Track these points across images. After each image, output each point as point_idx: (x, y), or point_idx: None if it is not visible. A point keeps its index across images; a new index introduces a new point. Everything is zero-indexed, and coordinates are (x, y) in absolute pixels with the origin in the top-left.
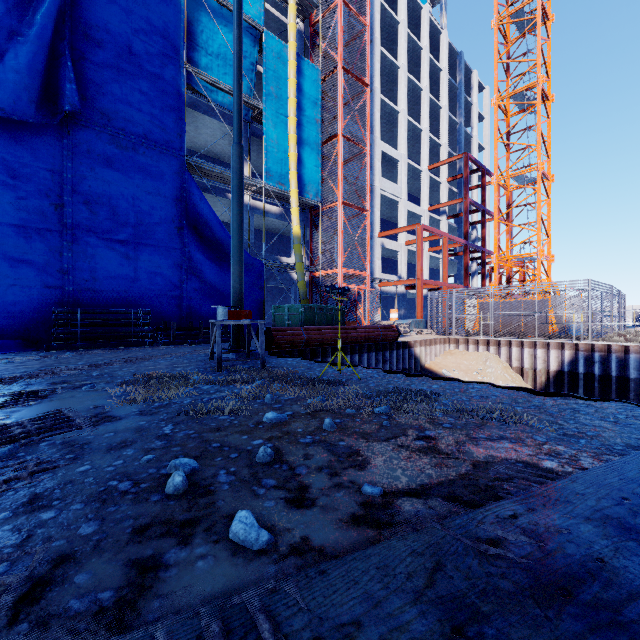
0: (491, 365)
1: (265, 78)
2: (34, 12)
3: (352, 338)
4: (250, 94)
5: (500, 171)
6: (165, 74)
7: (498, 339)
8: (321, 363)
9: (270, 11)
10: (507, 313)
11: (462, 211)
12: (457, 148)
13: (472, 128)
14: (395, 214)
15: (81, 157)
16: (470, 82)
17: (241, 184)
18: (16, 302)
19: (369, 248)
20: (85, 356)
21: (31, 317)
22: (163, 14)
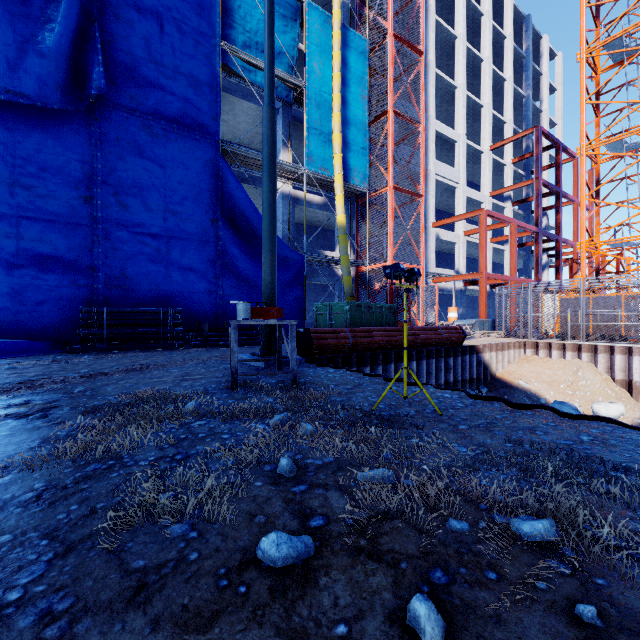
0: (585, 376)
1: (306, 53)
2: None
3: (408, 341)
4: (290, 72)
5: (588, 139)
6: (199, 53)
7: (594, 344)
8: (373, 377)
9: None
10: (605, 311)
11: (530, 196)
12: (524, 125)
13: (541, 101)
14: (451, 202)
15: (111, 146)
16: (538, 50)
17: (273, 154)
18: (45, 301)
19: (423, 238)
20: (100, 361)
21: (60, 317)
22: None
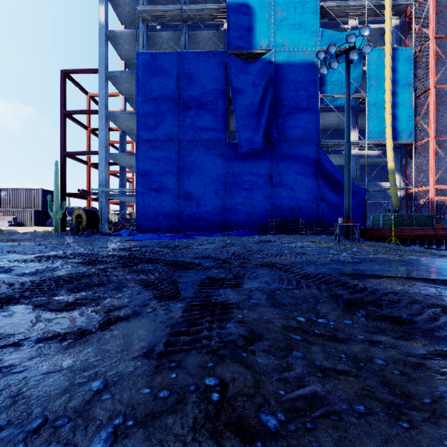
0: None
1: (367, 78)
2: (263, 107)
3: (430, 235)
4: (357, 91)
5: None
6: (310, 105)
7: None
8: (392, 244)
9: (372, 28)
10: None
11: None
12: None
13: None
14: None
15: (277, 157)
16: None
17: (349, 160)
18: (258, 217)
19: None
20: (284, 237)
21: (262, 222)
22: (309, 77)
